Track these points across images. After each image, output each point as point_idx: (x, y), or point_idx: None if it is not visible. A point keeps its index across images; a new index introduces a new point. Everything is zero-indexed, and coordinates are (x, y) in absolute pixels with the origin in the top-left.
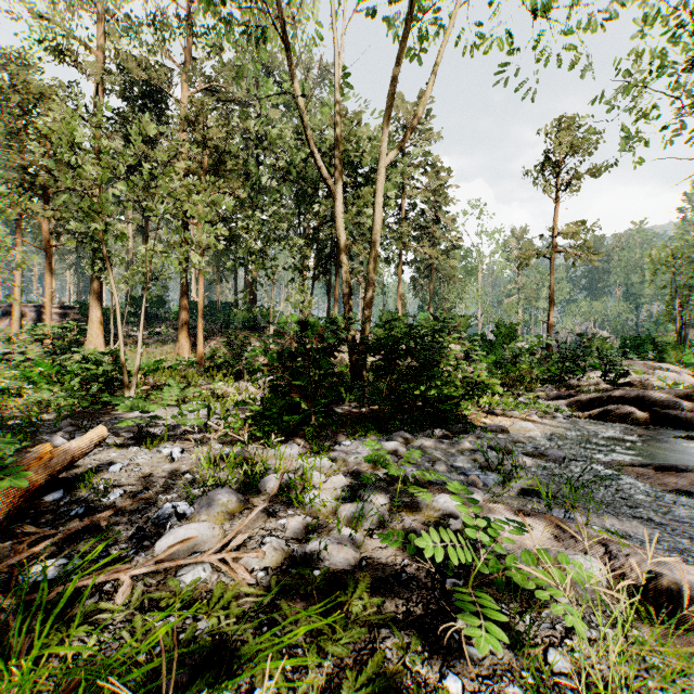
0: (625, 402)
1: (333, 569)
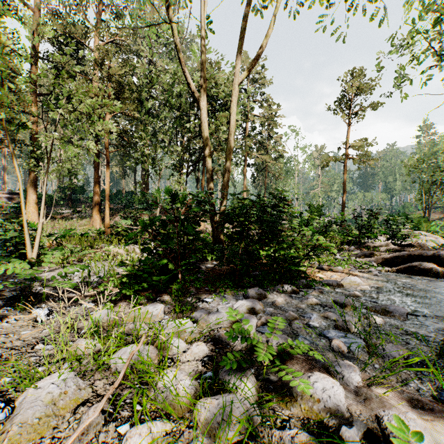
0: (422, 259)
1: None
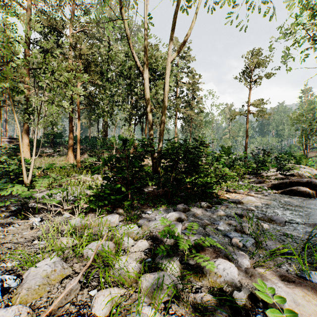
0: (299, 185)
1: None
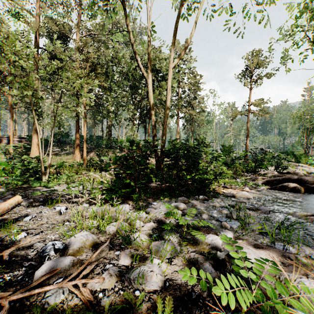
0: (291, 181)
1: (147, 290)
